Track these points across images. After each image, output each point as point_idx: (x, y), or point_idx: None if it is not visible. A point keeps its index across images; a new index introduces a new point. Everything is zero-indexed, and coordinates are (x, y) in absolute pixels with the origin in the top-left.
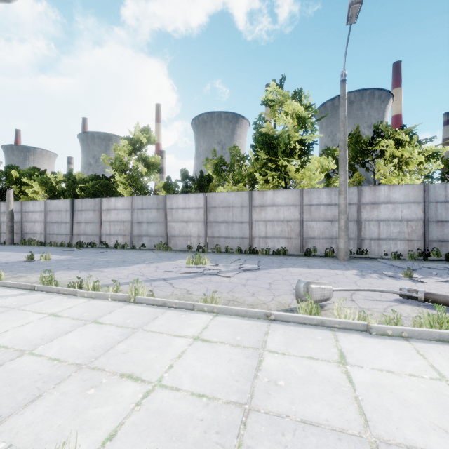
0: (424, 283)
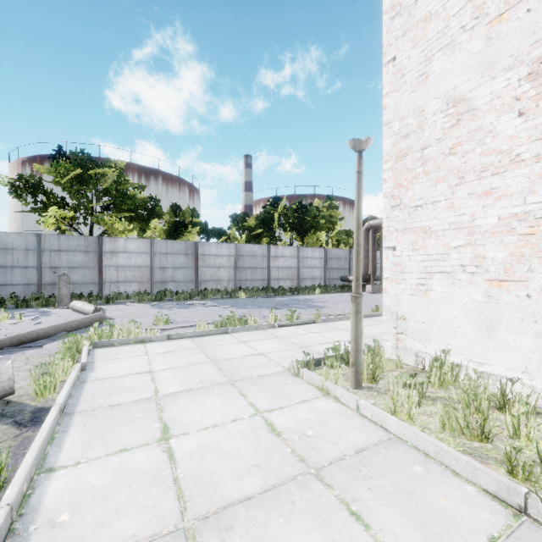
0: None
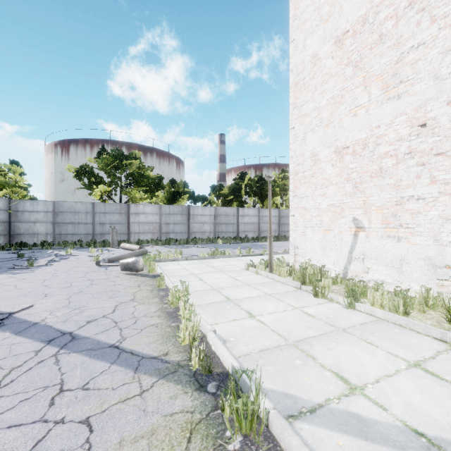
0: (54, 265)
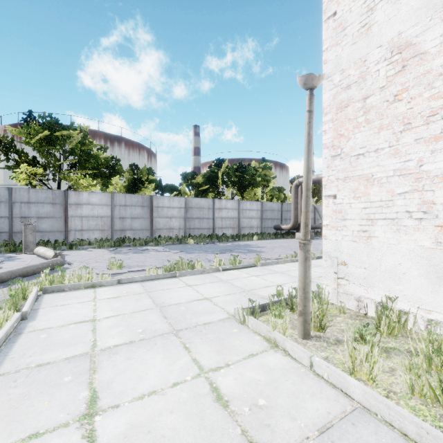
0: None
